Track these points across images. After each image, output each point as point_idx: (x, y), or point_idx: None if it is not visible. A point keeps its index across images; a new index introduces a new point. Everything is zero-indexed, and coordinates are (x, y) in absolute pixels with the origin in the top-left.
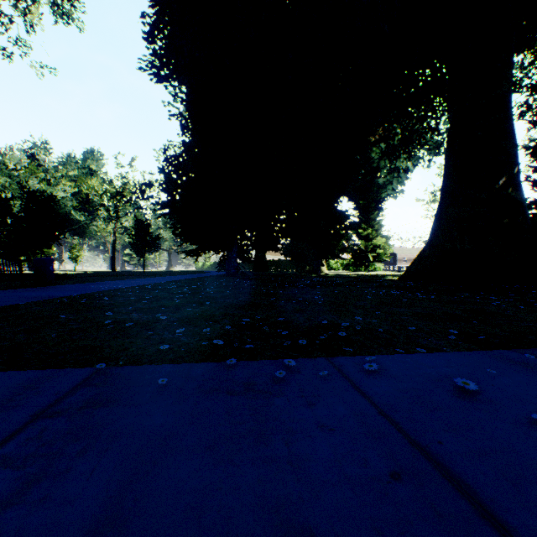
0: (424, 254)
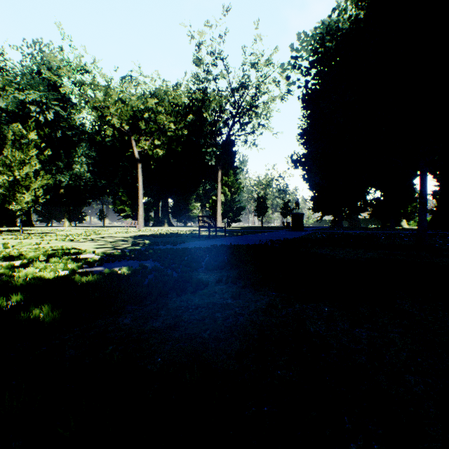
0: (432, 218)
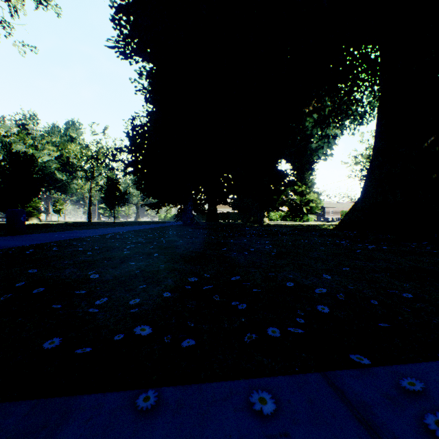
0: (358, 206)
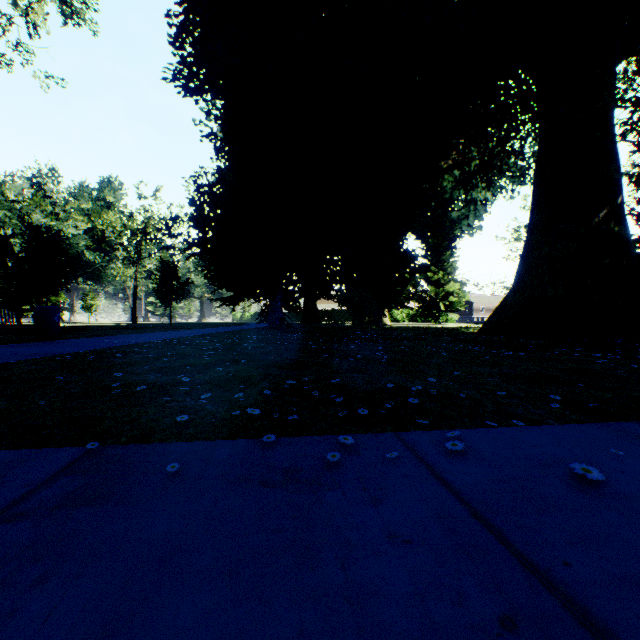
0: (508, 302)
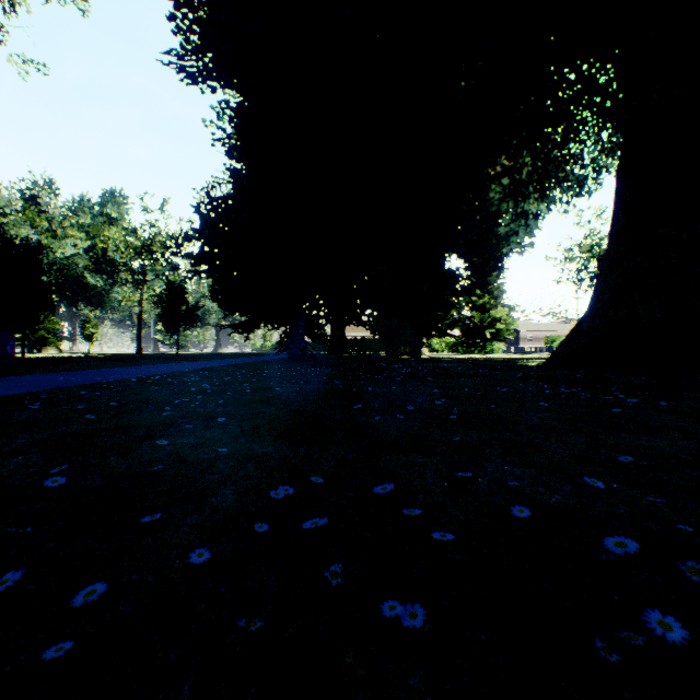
0: (584, 328)
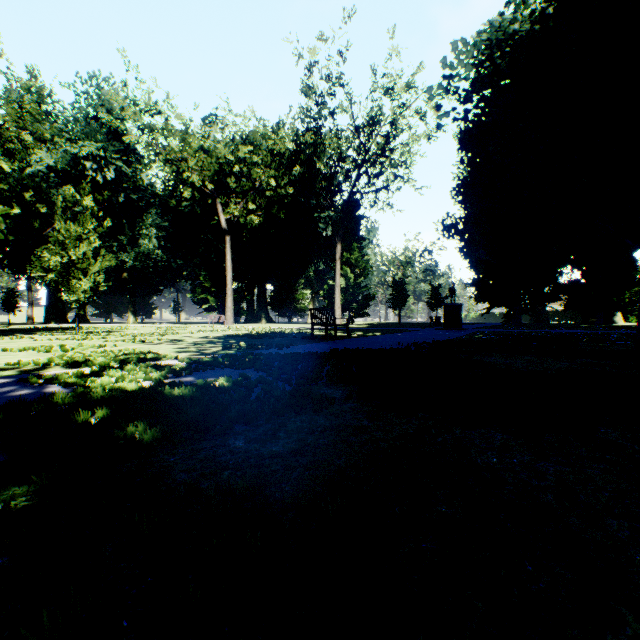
0: None
